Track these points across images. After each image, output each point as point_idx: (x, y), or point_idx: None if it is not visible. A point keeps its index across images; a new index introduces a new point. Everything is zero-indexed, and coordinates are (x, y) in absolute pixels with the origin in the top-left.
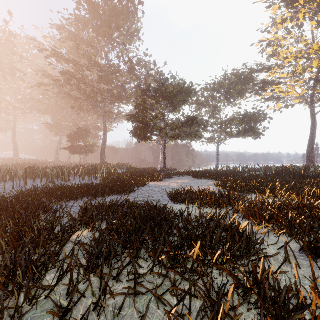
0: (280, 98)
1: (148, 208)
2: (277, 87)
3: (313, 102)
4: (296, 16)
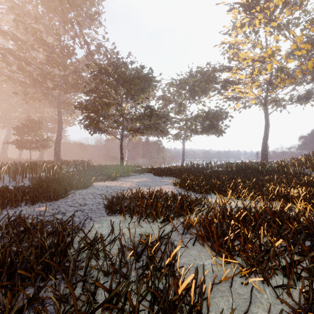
0: (239, 98)
1: (48, 231)
2: (237, 87)
3: (266, 104)
4: (253, 22)
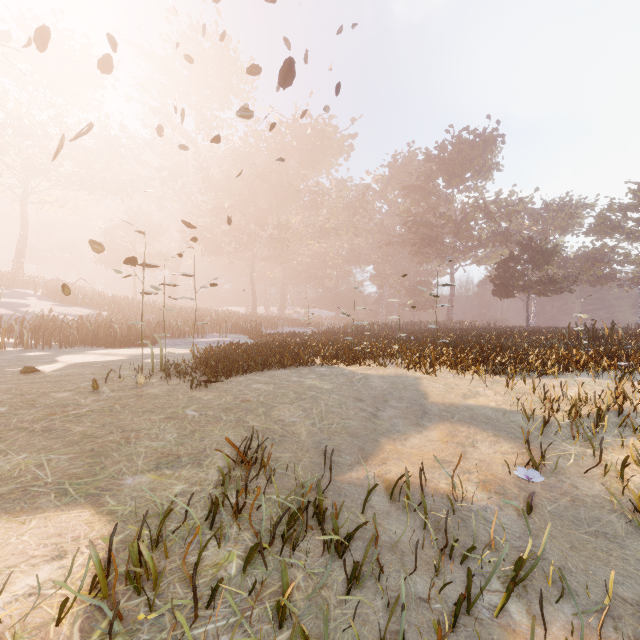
0: None
1: None
2: None
3: None
4: None
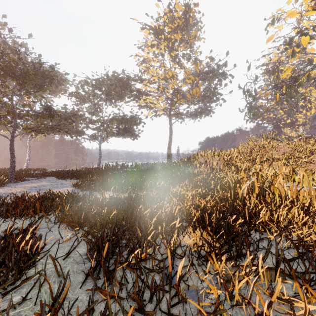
0: (151, 107)
1: None
2: (148, 98)
3: (170, 115)
4: (160, 46)
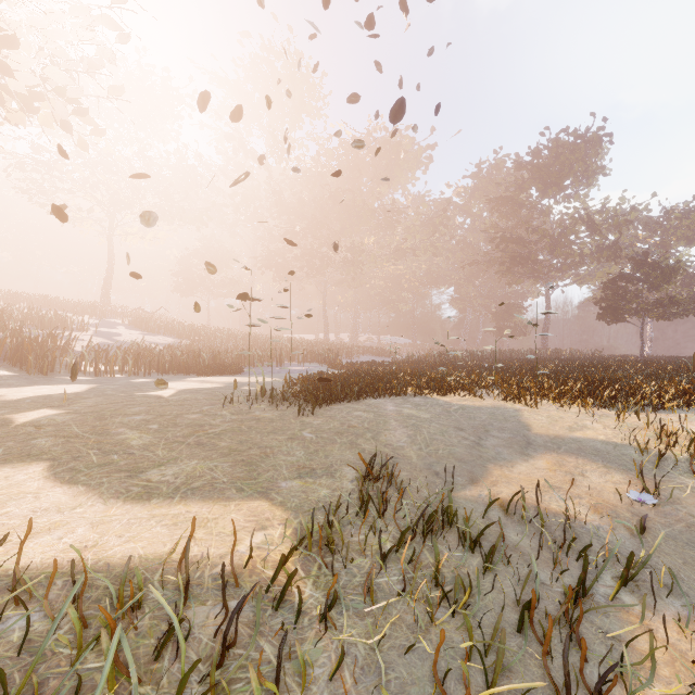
0: None
1: None
2: None
3: None
4: None
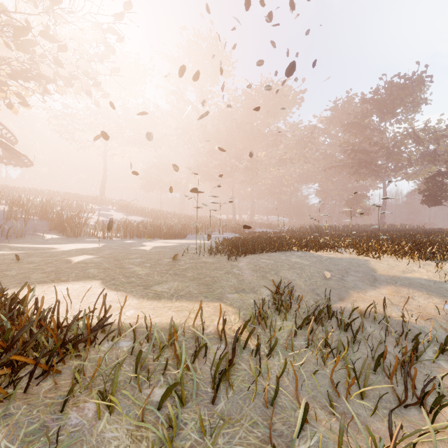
0: None
1: None
2: None
3: None
4: None
